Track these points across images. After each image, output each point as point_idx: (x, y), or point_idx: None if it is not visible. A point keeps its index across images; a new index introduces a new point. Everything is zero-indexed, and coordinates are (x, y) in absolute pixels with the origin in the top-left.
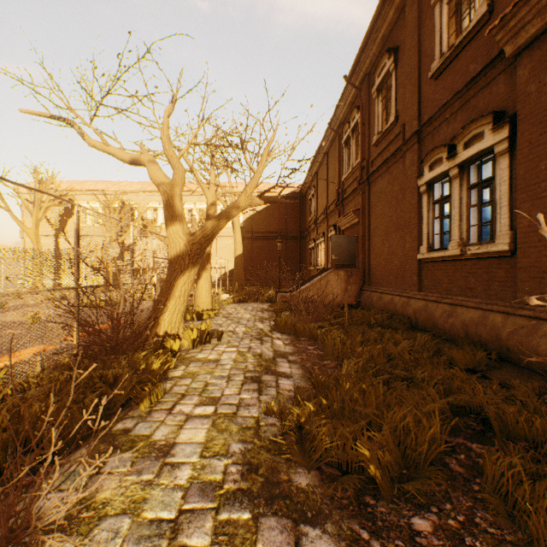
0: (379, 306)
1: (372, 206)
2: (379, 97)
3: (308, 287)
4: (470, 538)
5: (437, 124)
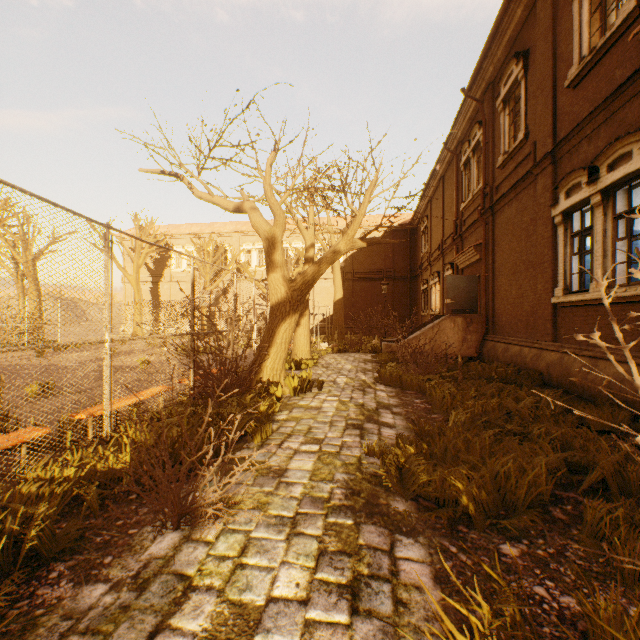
0: (505, 359)
1: (496, 240)
2: (505, 109)
3: (417, 336)
4: (555, 564)
5: (575, 142)
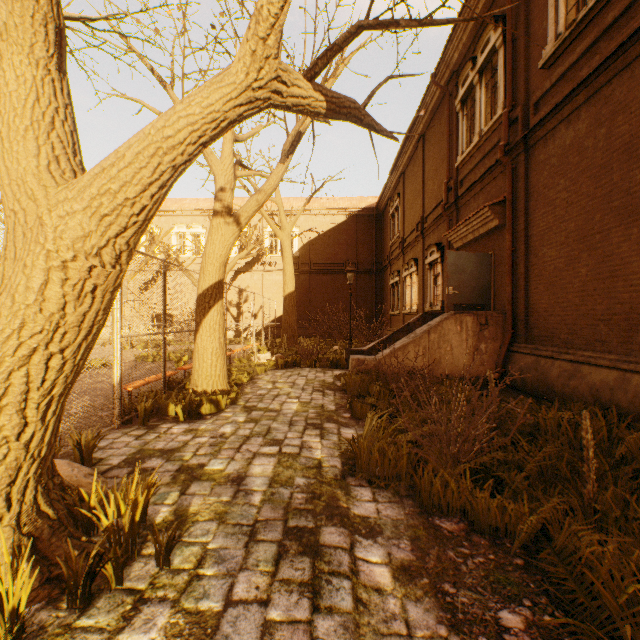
0: (574, 391)
1: (535, 190)
2: None
3: (405, 345)
4: None
5: None
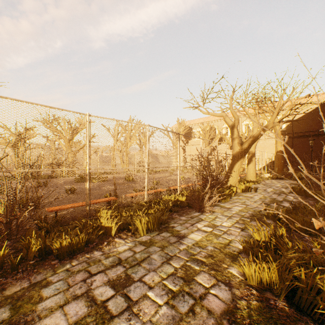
0: None
1: None
2: None
3: None
4: None
5: None
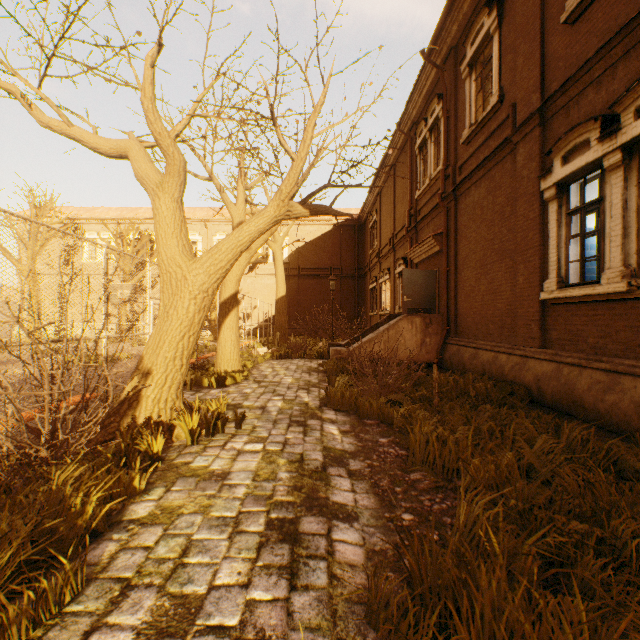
0: (474, 367)
1: (460, 228)
2: (471, 75)
3: (371, 339)
4: None
5: (576, 91)
